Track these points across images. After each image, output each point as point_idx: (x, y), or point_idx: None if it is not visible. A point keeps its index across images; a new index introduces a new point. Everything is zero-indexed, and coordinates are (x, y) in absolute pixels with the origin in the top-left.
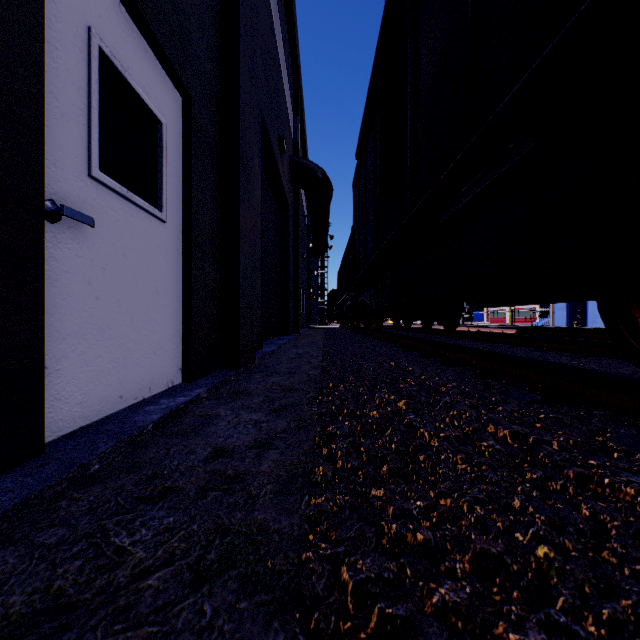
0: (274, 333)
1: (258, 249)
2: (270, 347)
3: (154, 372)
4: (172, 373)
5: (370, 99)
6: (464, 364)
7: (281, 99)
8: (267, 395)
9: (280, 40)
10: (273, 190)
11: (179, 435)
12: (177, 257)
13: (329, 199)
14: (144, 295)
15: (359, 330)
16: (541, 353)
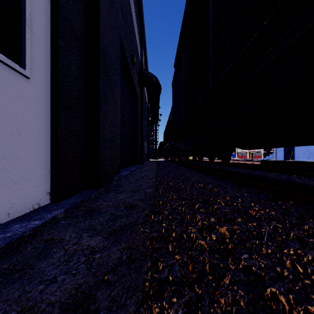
0: (129, 164)
1: (117, 115)
2: (125, 172)
3: (15, 199)
4: (38, 197)
5: (183, 29)
6: (252, 186)
7: (133, 35)
8: (112, 213)
9: (132, 2)
10: (129, 86)
11: (0, 278)
12: (44, 108)
13: (159, 93)
14: (0, 134)
15: (175, 162)
16: (288, 177)
